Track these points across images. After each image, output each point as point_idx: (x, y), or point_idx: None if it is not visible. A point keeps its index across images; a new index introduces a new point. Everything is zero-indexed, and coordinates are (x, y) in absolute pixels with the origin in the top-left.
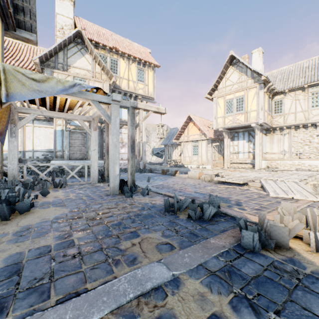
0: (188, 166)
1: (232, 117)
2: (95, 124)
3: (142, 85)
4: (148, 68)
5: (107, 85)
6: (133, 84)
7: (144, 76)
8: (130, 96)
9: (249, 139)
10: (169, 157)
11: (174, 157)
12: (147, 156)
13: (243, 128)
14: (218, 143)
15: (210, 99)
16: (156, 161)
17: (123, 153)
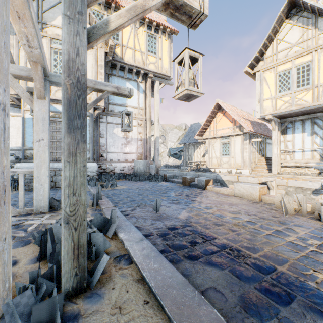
0: (215, 170)
1: (288, 97)
2: (36, 81)
3: (153, 59)
4: (162, 34)
5: (103, 53)
6: (141, 56)
7: (156, 45)
8: (138, 75)
9: (313, 130)
10: (189, 159)
11: (195, 158)
12: (163, 157)
13: (305, 114)
14: (260, 139)
15: (250, 75)
16: (173, 163)
17: (128, 153)
